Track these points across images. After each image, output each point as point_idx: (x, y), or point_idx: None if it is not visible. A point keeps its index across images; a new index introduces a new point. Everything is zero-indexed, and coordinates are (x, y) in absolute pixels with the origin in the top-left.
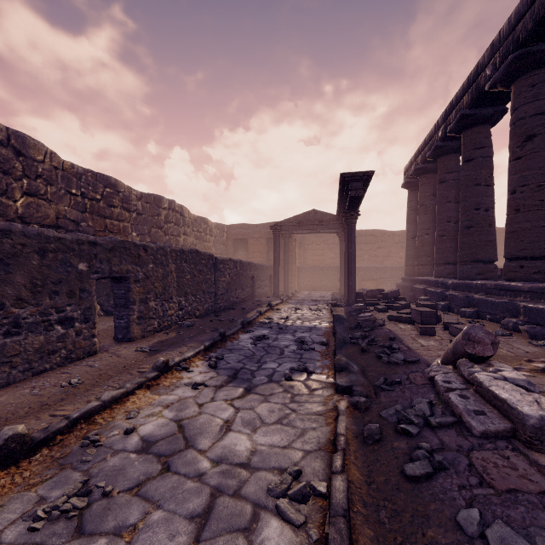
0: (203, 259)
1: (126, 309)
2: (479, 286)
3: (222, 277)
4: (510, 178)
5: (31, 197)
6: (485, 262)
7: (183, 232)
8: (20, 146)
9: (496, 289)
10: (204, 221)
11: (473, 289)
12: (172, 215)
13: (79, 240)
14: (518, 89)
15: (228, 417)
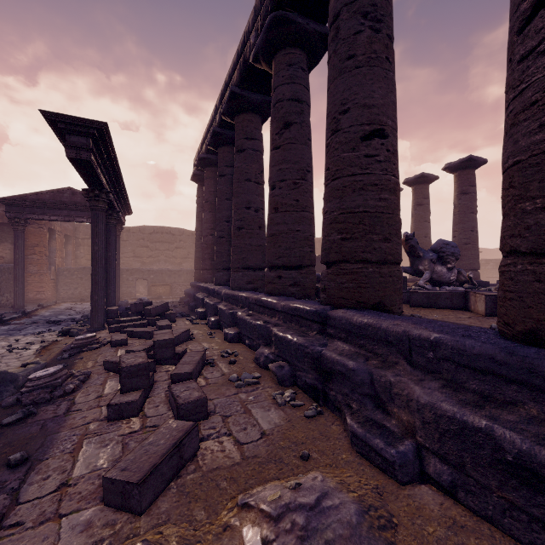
0: None
1: None
2: (244, 300)
3: None
4: (271, 170)
5: None
6: (256, 269)
7: None
8: None
9: (257, 305)
10: None
11: (239, 303)
12: None
13: None
14: (277, 66)
15: None
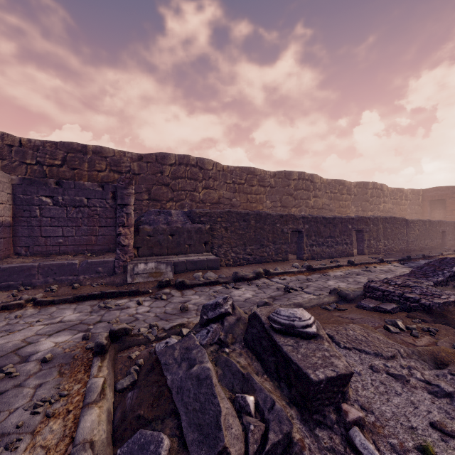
0: (398, 221)
1: (362, 242)
2: None
3: (412, 231)
4: None
5: (314, 198)
6: None
7: (382, 201)
8: (312, 179)
9: None
10: (400, 191)
11: None
12: (375, 191)
13: (349, 218)
14: None
15: (406, 271)
